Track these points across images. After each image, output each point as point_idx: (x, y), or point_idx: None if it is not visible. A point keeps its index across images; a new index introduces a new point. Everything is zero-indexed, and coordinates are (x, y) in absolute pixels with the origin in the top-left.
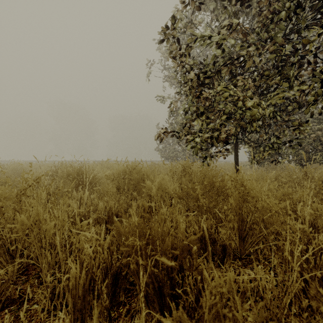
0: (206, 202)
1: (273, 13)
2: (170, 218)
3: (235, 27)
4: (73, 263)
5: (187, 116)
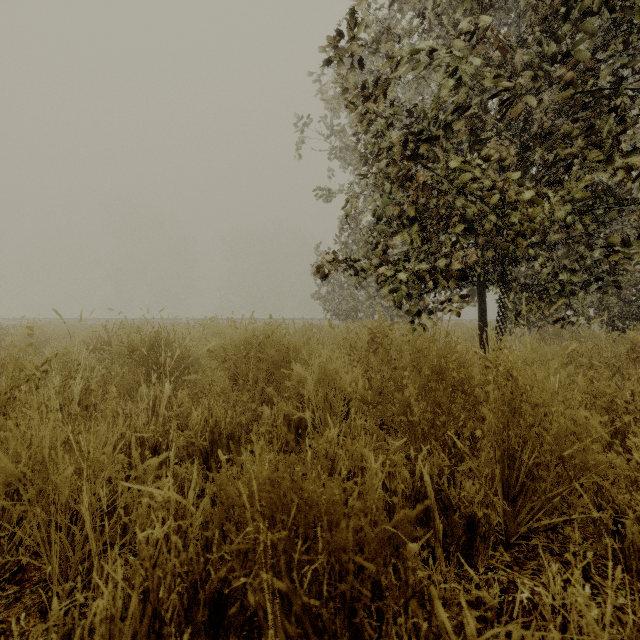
0: (427, 416)
1: (568, 0)
2: (349, 466)
3: (485, 33)
4: (129, 552)
5: (380, 226)
